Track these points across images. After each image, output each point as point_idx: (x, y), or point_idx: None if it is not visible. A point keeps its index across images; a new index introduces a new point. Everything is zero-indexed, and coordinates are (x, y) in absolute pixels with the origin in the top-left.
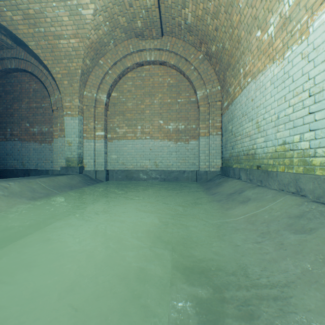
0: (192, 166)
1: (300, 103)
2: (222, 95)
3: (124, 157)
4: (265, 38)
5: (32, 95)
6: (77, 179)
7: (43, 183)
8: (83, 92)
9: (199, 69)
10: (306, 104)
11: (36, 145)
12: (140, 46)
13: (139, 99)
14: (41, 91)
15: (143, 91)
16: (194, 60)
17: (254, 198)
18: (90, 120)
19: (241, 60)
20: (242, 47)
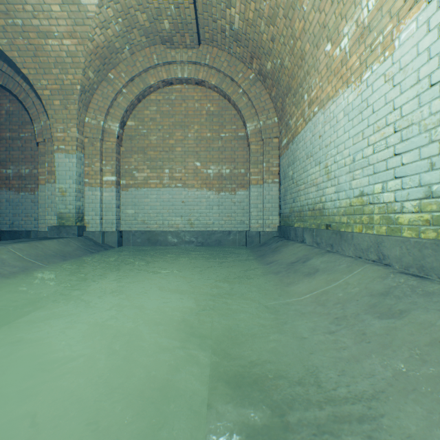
0: (240, 225)
1: (383, 141)
2: (280, 129)
3: (145, 213)
4: (337, 53)
5: (4, 119)
6: (74, 244)
7: (20, 251)
8: (84, 118)
9: (250, 93)
10: (391, 142)
11: (11, 194)
12: (168, 57)
13: (167, 132)
14: (19, 114)
15: (172, 120)
16: (243, 80)
17: (324, 269)
18: (94, 158)
19: (306, 82)
20: (307, 65)
